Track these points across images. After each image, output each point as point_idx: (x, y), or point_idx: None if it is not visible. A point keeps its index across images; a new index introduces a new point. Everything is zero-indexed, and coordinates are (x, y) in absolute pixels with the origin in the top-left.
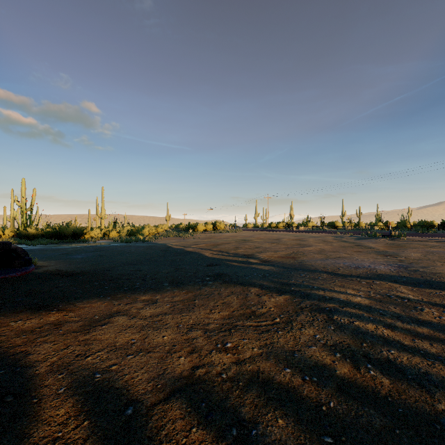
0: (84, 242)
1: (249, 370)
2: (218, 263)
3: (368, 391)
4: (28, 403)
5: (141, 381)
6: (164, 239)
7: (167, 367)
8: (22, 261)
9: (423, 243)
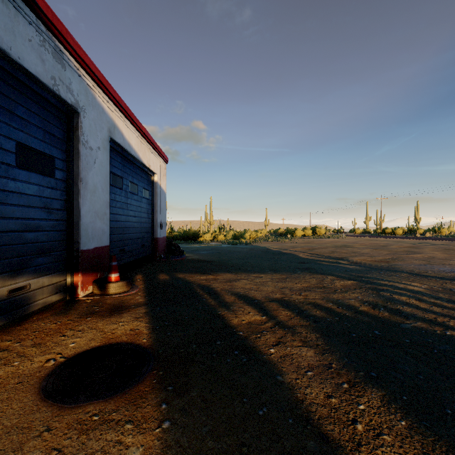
0: (200, 243)
1: (310, 301)
2: (309, 261)
3: (372, 315)
4: (219, 295)
5: (259, 297)
6: (263, 243)
7: (270, 295)
8: (180, 251)
9: None
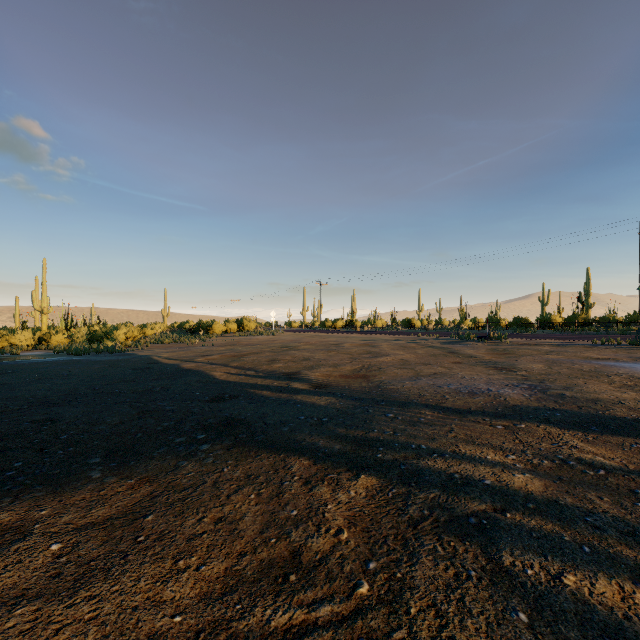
0: None
1: None
2: (235, 392)
3: None
4: None
5: None
6: (152, 347)
7: None
8: None
9: (534, 348)
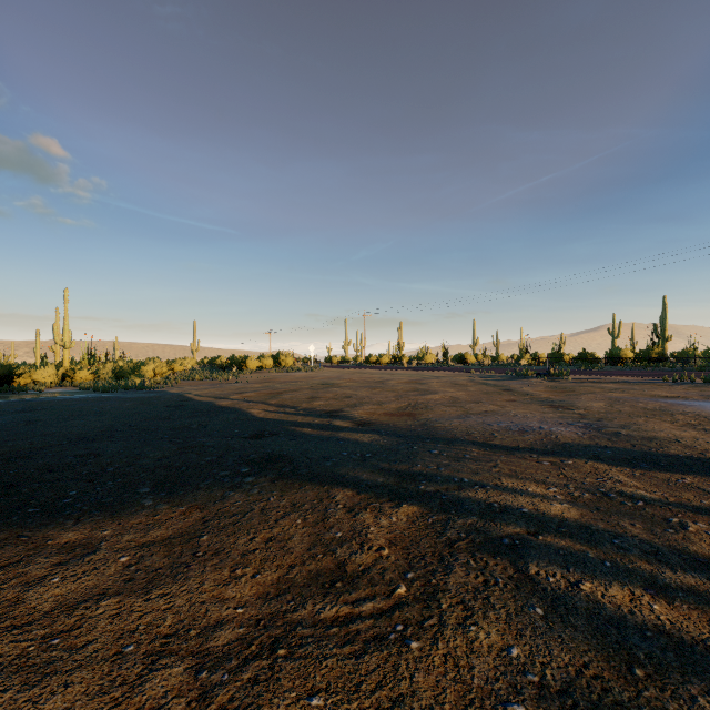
0: (17, 392)
1: None
2: (275, 430)
3: None
4: None
5: None
6: (183, 384)
7: None
8: None
9: (598, 385)
